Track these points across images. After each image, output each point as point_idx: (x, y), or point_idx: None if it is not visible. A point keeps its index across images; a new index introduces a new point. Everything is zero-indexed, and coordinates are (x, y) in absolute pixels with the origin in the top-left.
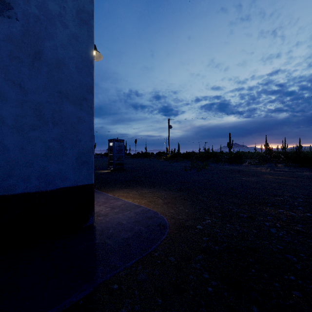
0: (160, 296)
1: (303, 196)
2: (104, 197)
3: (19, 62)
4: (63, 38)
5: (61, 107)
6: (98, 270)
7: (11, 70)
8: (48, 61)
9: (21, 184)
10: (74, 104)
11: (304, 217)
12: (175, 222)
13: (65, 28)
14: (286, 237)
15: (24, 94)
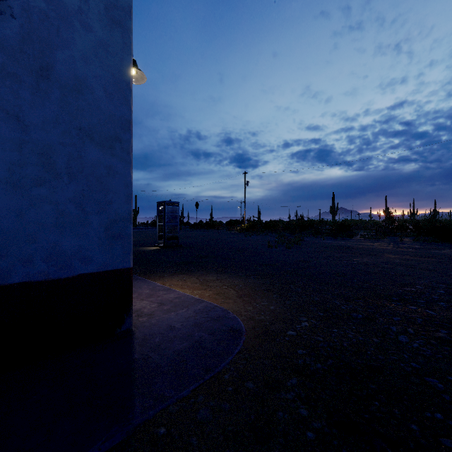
0: (231, 446)
1: (445, 286)
2: (148, 286)
3: (15, 81)
4: (85, 46)
5: (81, 152)
6: (136, 403)
7: (4, 94)
8: (61, 81)
9: (19, 269)
10: (102, 146)
11: (450, 318)
12: (255, 325)
13: (88, 31)
14: (424, 350)
15: (23, 131)
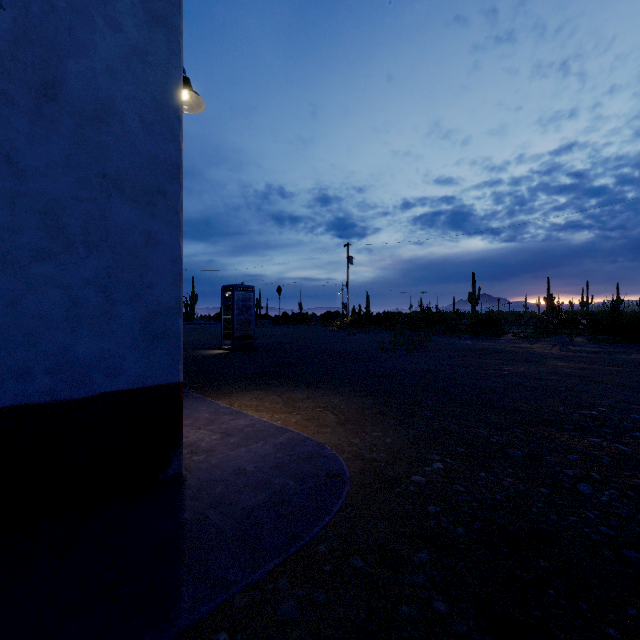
0: None
1: None
2: (208, 408)
3: (5, 103)
4: (111, 53)
5: (105, 211)
6: (184, 593)
7: None
8: (75, 105)
9: (10, 385)
10: (137, 203)
11: None
12: (364, 467)
13: (116, 31)
14: (618, 506)
15: (17, 178)
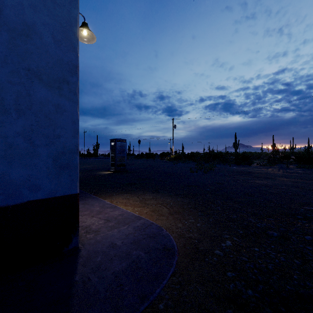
0: None
1: None
2: (99, 204)
3: None
4: None
5: (30, 91)
6: None
7: None
8: (10, 25)
9: None
10: (50, 87)
11: None
12: (185, 242)
13: None
14: None
15: None
